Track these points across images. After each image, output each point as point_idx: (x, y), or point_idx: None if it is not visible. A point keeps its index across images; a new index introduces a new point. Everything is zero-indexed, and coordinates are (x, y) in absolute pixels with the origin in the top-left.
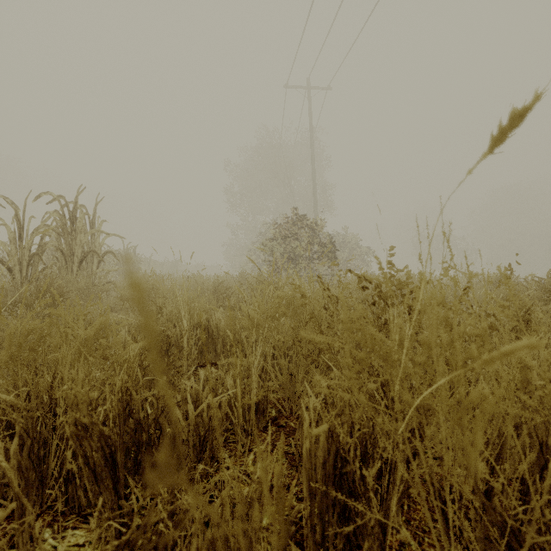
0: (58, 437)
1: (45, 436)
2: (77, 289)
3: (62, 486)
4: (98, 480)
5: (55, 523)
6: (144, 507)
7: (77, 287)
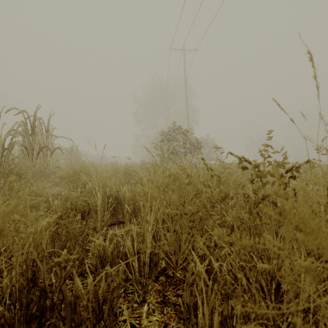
0: None
1: None
2: (34, 171)
3: None
4: None
5: None
6: None
7: (34, 170)
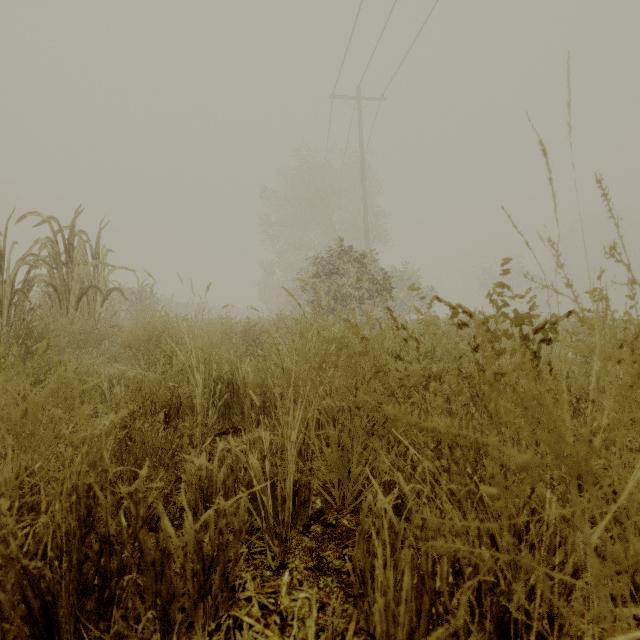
0: None
1: None
2: (72, 334)
3: None
4: None
5: None
6: None
7: (71, 332)
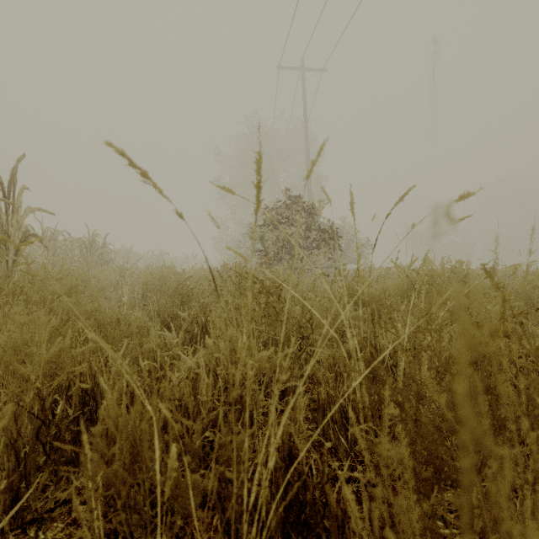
0: None
1: None
2: None
3: None
4: None
5: None
6: None
7: None
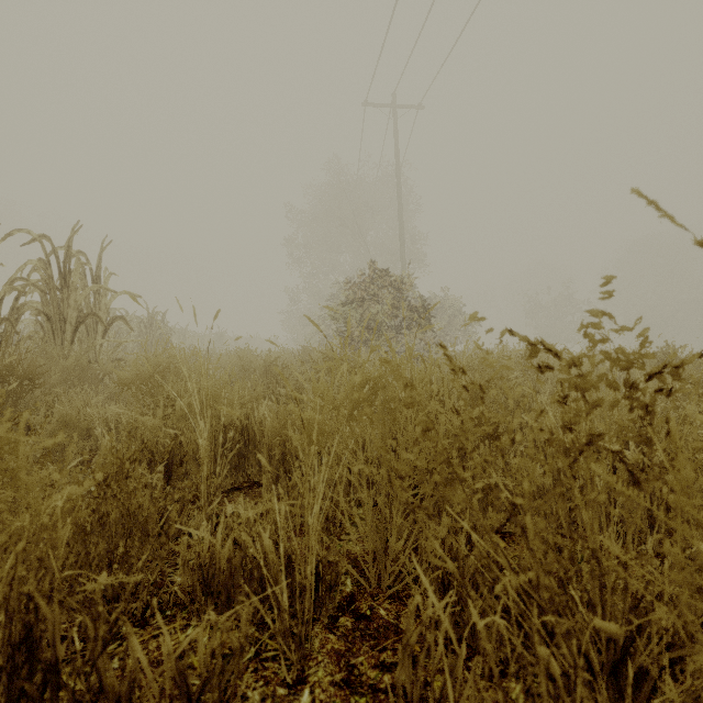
0: None
1: None
2: (65, 369)
3: None
4: None
5: None
6: None
7: (64, 367)
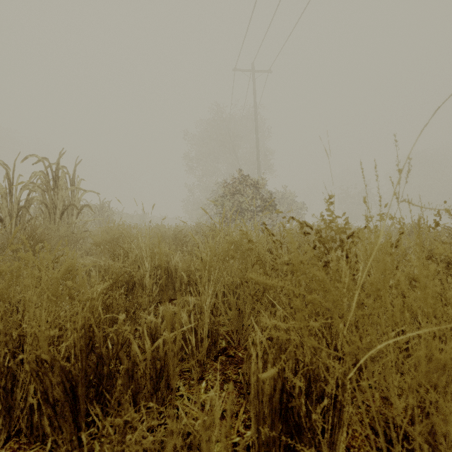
0: (24, 371)
1: (13, 368)
2: (58, 236)
3: (29, 415)
4: (58, 413)
5: (20, 451)
6: (104, 435)
7: (58, 235)
